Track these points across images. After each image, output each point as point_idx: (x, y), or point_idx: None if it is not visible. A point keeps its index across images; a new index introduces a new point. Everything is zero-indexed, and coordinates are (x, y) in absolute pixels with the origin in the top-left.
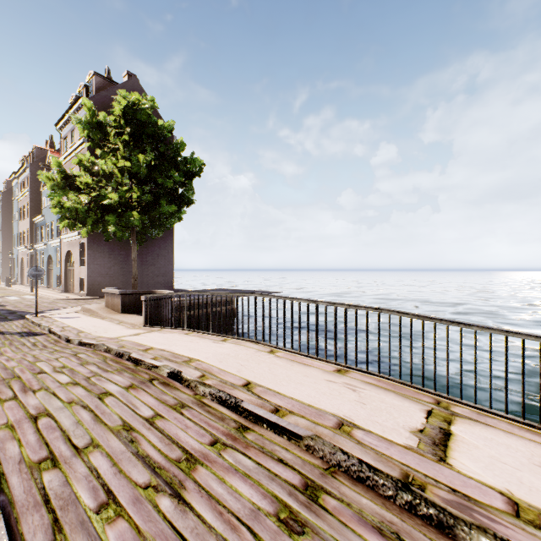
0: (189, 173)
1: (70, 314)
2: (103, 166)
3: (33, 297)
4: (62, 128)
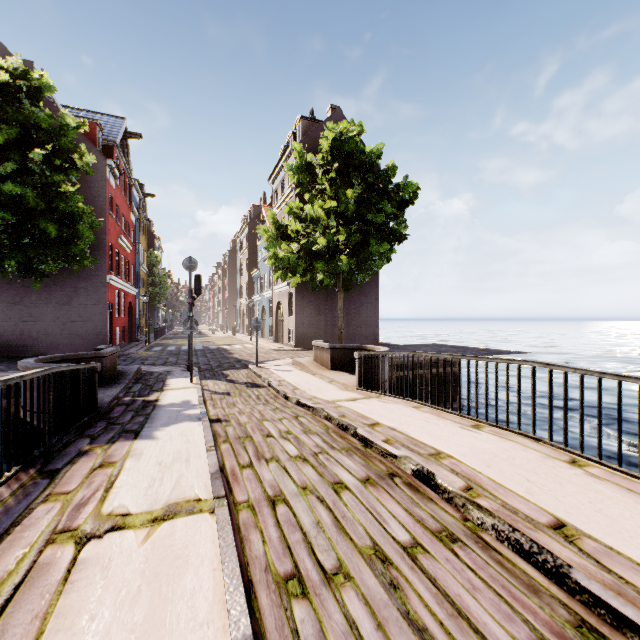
0: (400, 203)
1: (283, 367)
2: (310, 210)
3: (252, 346)
4: (273, 181)
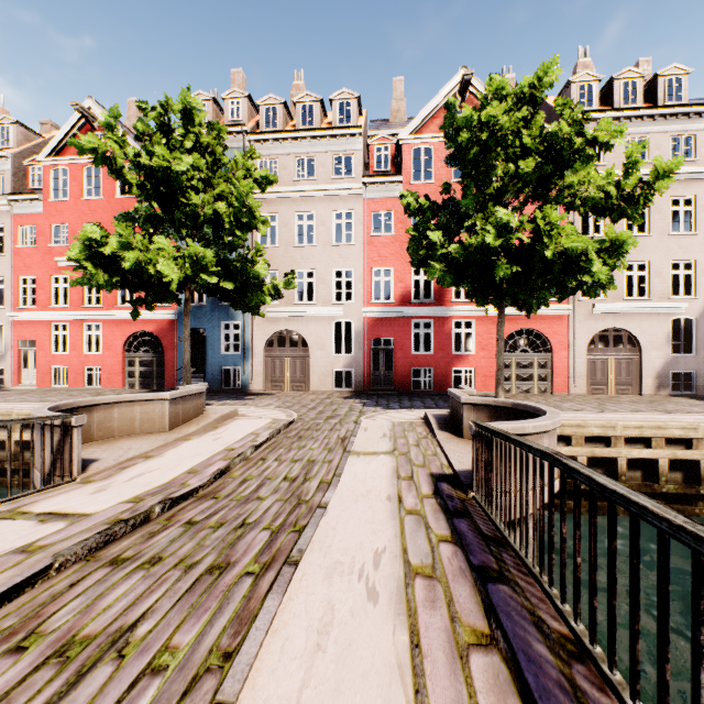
0: None
1: None
2: None
3: None
4: None
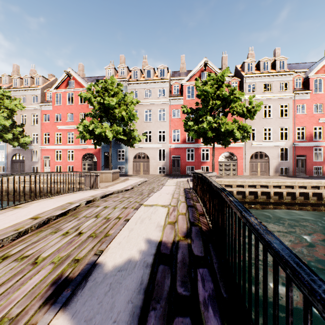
0: None
1: None
2: None
3: None
4: None
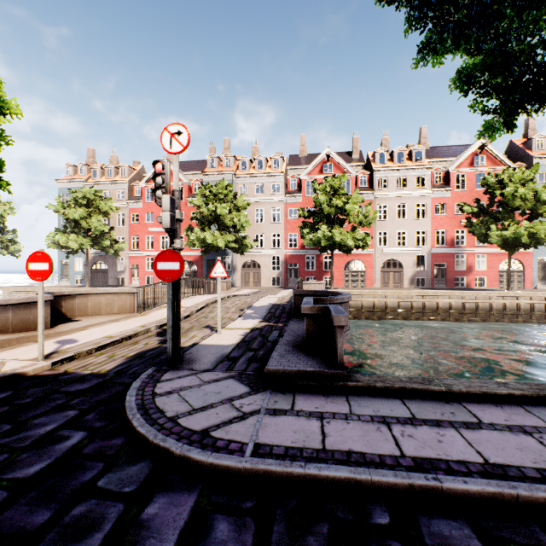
0: None
1: (24, 350)
2: None
3: None
4: None
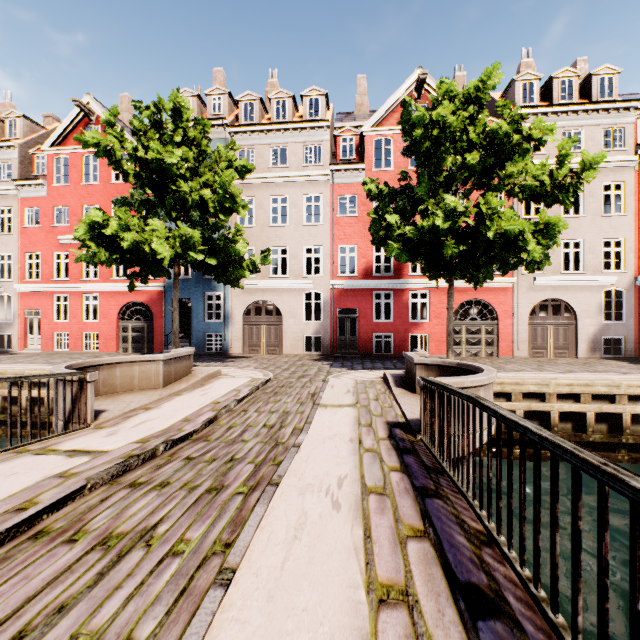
0: None
1: None
2: None
3: None
4: None
